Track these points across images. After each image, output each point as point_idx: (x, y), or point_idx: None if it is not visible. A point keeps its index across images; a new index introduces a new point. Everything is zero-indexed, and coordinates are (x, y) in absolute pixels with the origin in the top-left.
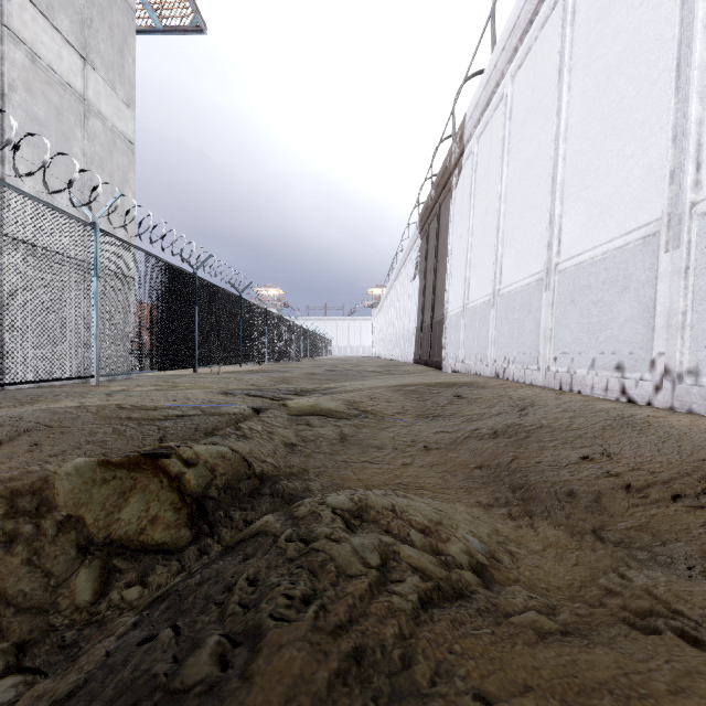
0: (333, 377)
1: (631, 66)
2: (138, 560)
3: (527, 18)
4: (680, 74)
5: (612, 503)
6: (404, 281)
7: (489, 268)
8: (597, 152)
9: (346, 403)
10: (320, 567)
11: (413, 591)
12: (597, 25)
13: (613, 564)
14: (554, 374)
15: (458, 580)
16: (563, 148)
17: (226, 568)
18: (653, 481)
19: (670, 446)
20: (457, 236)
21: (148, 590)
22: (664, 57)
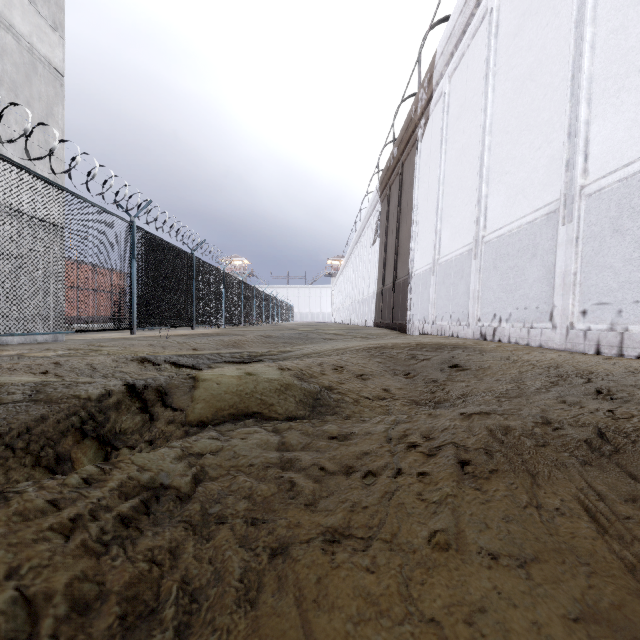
0: (291, 340)
1: None
2: None
3: None
4: None
5: None
6: (363, 248)
7: (467, 215)
8: None
9: (299, 375)
10: None
11: None
12: None
13: None
14: (584, 333)
15: None
16: (590, 32)
17: None
18: None
19: None
20: (423, 189)
21: None
22: None
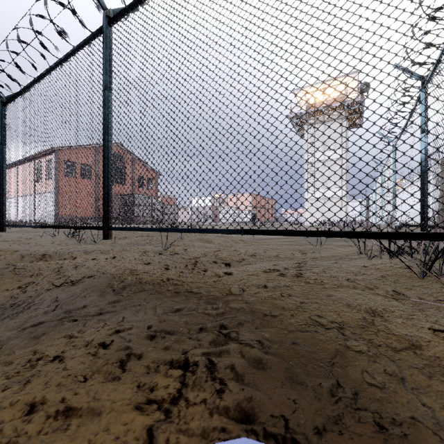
0: None
1: None
2: None
3: None
4: None
5: None
6: None
7: None
8: None
9: None
10: None
11: None
12: None
13: None
14: None
15: None
16: None
17: None
18: None
19: None
20: None
21: None
22: None
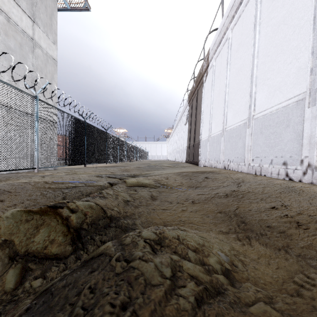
0: (149, 169)
1: (290, 20)
2: (42, 264)
3: (239, 1)
4: (315, 22)
5: (291, 232)
6: (181, 125)
7: (220, 118)
8: (273, 62)
9: (154, 180)
10: (135, 280)
11: (191, 294)
12: (273, 2)
13: (300, 268)
14: (252, 167)
15: (216, 282)
16: (256, 61)
17: (80, 277)
18: (310, 220)
19: (316, 202)
20: (205, 104)
21: (45, 281)
22: (307, 15)
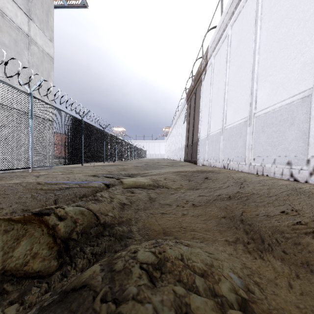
0: (147, 168)
1: (294, 13)
2: (21, 284)
3: None
4: None
5: (307, 243)
6: (179, 124)
7: (220, 117)
8: (275, 58)
9: (153, 181)
10: None
11: None
12: None
13: None
14: (253, 166)
15: None
16: (257, 57)
17: None
18: None
19: None
20: (204, 102)
21: (22, 308)
22: (313, 7)
